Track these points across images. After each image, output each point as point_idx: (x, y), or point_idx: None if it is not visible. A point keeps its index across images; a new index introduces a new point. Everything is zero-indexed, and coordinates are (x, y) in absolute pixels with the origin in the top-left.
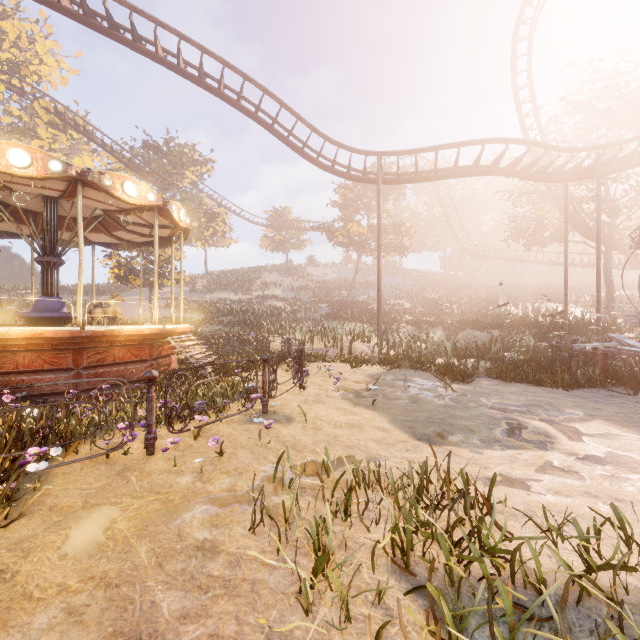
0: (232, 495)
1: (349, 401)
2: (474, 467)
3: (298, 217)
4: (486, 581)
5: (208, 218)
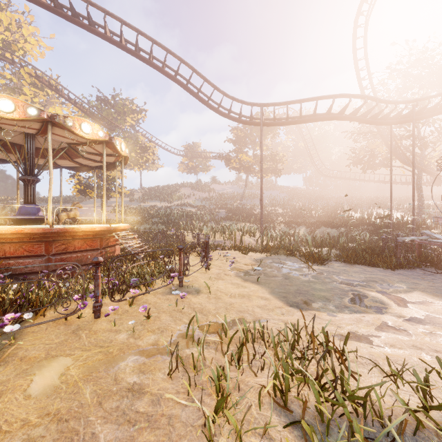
0: (155, 348)
1: (240, 278)
2: (331, 326)
3: (205, 149)
4: (344, 416)
5: (142, 150)
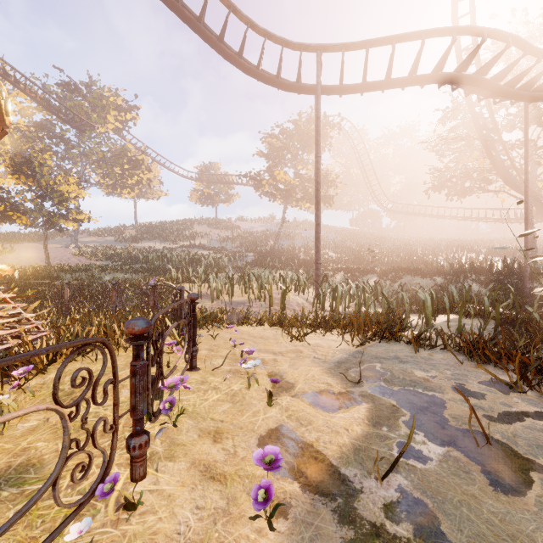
0: None
1: None
2: None
3: (226, 172)
4: None
5: (132, 165)
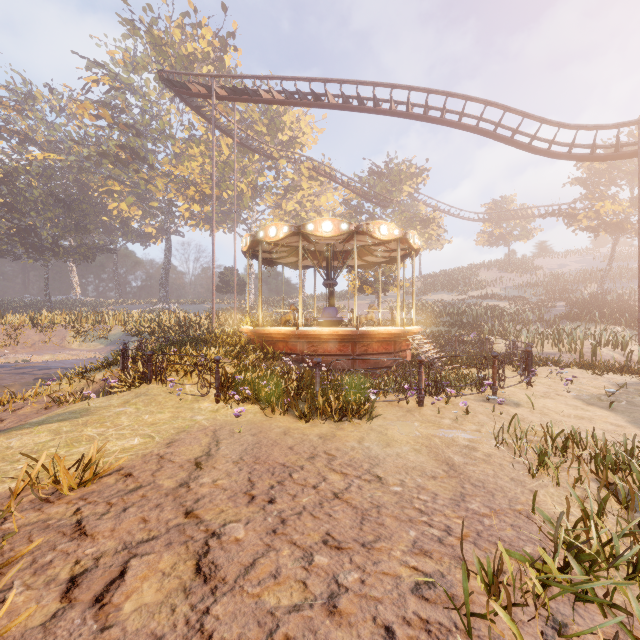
0: (479, 434)
1: (582, 401)
2: None
3: (523, 204)
4: None
5: (423, 225)
